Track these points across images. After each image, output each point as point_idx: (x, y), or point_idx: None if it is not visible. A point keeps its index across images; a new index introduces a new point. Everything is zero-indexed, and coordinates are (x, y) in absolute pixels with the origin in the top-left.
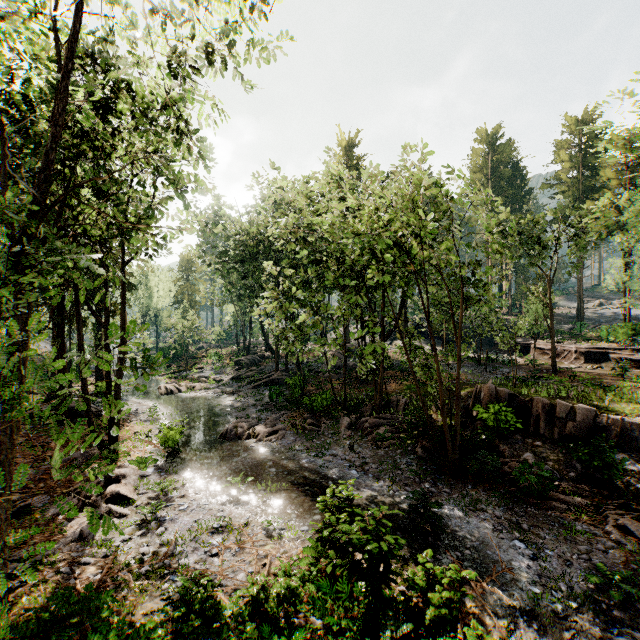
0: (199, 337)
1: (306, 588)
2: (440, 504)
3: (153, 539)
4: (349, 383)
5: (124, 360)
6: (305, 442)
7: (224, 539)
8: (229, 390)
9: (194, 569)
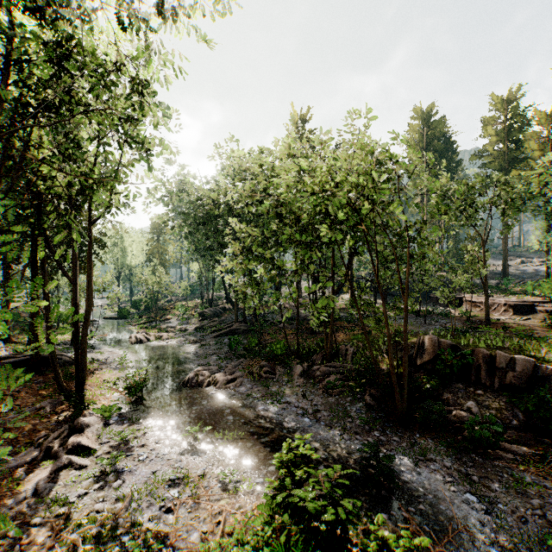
0: (167, 291)
1: (260, 551)
2: (393, 457)
3: (109, 493)
4: (301, 333)
5: (90, 314)
6: (261, 389)
7: (180, 493)
8: (193, 339)
9: (147, 529)
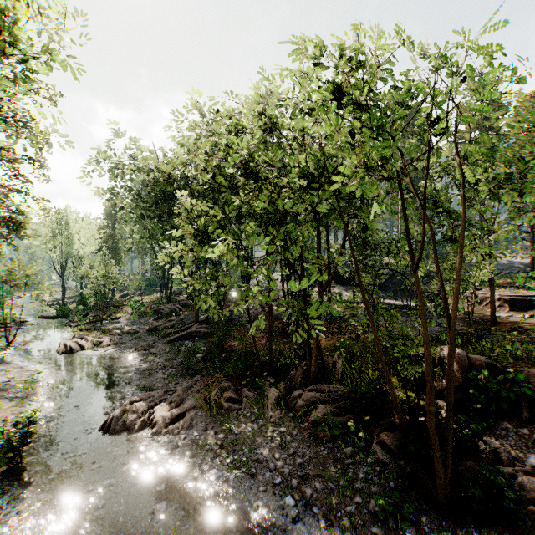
0: (115, 285)
1: None
2: None
3: None
4: (274, 336)
5: None
6: (219, 432)
7: None
8: (141, 345)
9: None
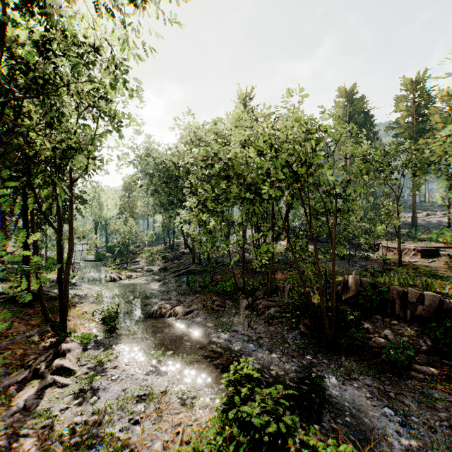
0: (136, 238)
1: None
2: (323, 377)
3: (87, 407)
4: (246, 273)
5: (71, 257)
6: (213, 320)
7: (146, 407)
8: (157, 278)
9: (117, 439)
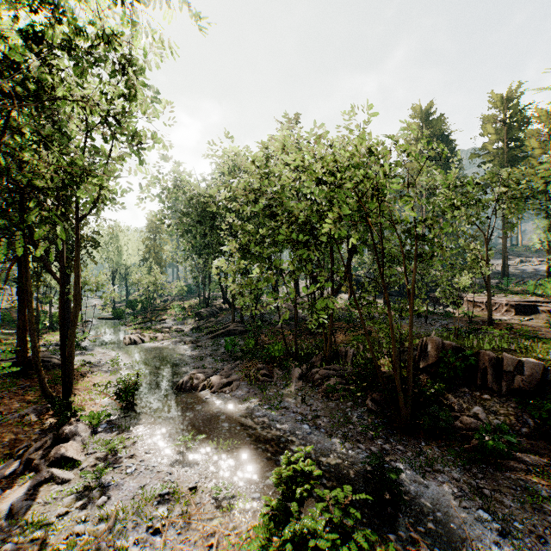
0: (163, 291)
1: None
2: (399, 471)
3: (93, 511)
4: (299, 334)
5: (77, 315)
6: (258, 393)
7: (169, 510)
8: (189, 340)
9: None
